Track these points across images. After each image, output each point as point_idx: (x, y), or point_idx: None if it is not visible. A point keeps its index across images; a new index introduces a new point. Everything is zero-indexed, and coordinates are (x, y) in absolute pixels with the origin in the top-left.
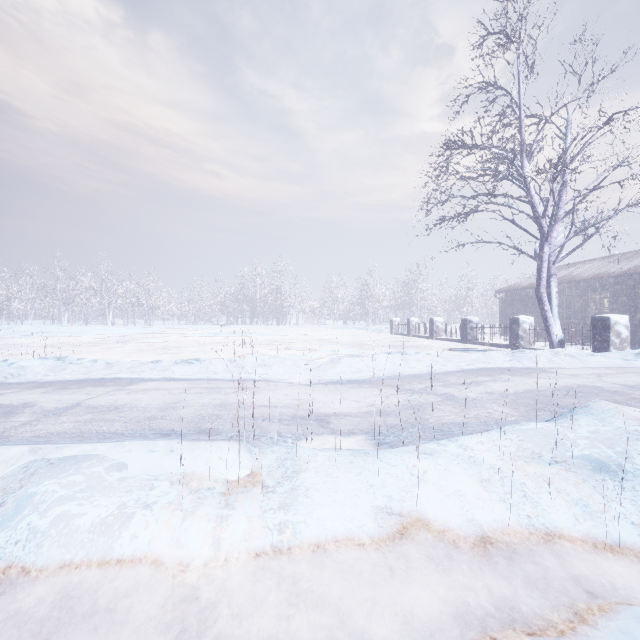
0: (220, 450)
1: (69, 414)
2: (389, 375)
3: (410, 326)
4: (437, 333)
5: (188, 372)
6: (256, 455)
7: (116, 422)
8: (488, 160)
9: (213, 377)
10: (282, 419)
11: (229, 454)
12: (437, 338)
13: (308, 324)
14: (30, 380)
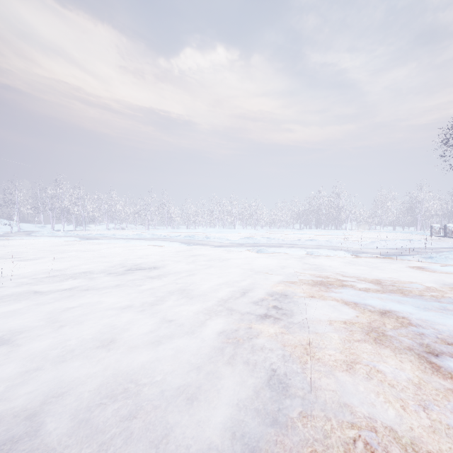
0: (339, 251)
1: (295, 247)
2: (399, 248)
3: (446, 230)
4: None
5: (312, 243)
6: (348, 253)
7: (308, 249)
8: None
9: (322, 245)
10: (352, 251)
11: (342, 252)
12: None
13: (360, 229)
14: (265, 243)
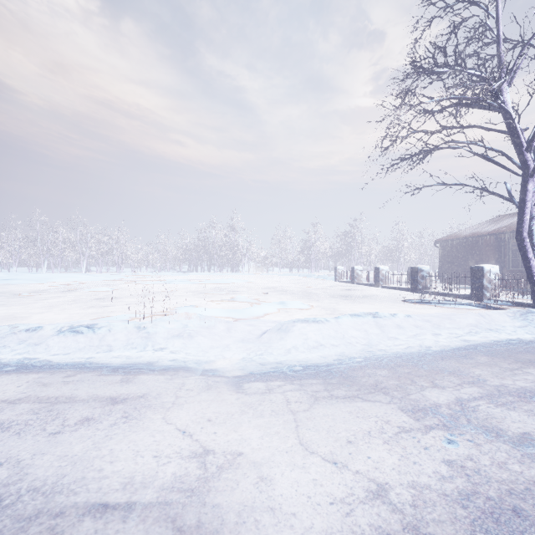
0: None
1: None
2: (365, 354)
3: (354, 274)
4: (383, 281)
5: (69, 347)
6: None
7: None
8: (460, 85)
9: (97, 359)
10: None
11: None
12: (383, 286)
13: (259, 271)
14: None
